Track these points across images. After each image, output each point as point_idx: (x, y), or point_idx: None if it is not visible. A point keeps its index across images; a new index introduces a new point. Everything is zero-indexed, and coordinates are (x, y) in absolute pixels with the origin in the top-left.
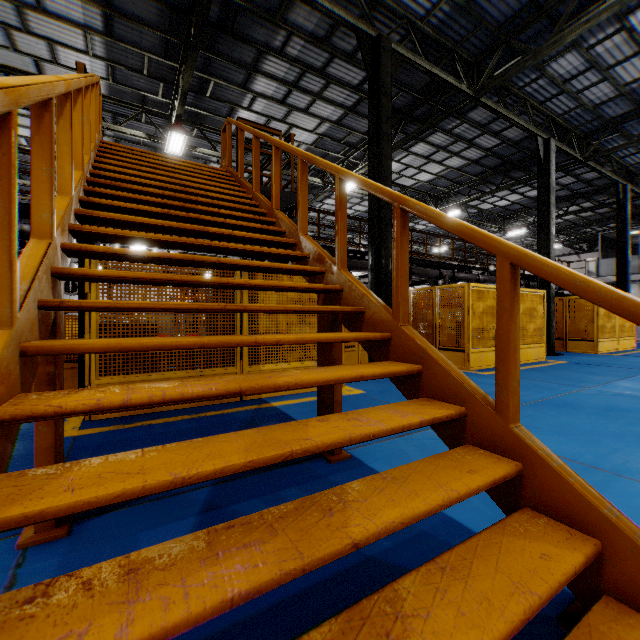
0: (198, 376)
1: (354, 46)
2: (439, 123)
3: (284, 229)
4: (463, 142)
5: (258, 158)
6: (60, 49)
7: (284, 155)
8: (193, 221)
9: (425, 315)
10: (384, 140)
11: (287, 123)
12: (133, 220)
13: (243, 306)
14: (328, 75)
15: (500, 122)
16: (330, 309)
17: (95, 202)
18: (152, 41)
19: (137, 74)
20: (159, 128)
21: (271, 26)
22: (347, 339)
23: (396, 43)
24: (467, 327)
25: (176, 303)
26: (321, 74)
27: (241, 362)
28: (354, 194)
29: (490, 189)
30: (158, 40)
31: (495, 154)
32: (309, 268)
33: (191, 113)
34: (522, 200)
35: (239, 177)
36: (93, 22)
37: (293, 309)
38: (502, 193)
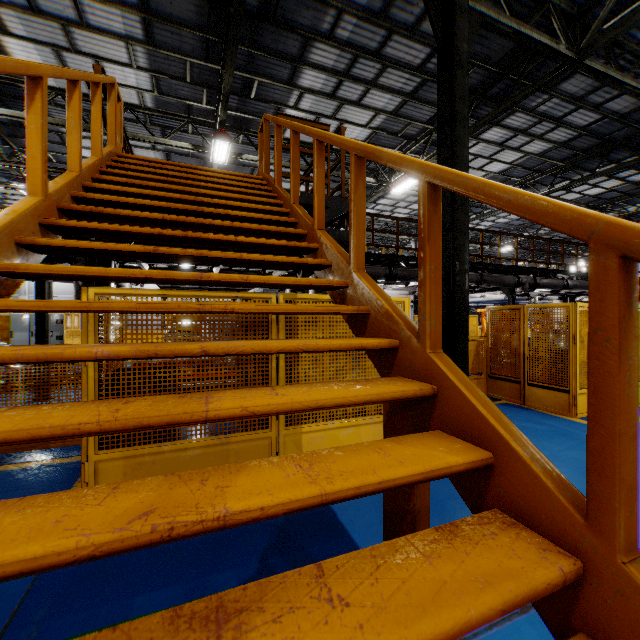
0: (222, 443)
1: (417, 16)
2: (523, 99)
3: (329, 261)
4: (549, 121)
5: (297, 159)
6: (106, 65)
7: (334, 155)
8: (195, 259)
9: (509, 340)
10: (459, 124)
11: (337, 119)
12: (86, 273)
13: (218, 518)
14: (384, 57)
15: (603, 91)
16: (422, 475)
17: (42, 244)
18: (192, 43)
19: (180, 82)
20: (205, 137)
21: (318, 6)
22: (484, 619)
23: (474, 1)
24: (572, 361)
25: (28, 555)
26: (376, 57)
27: (277, 423)
28: (411, 192)
29: (581, 176)
30: (198, 41)
31: (591, 133)
32: (370, 344)
33: (236, 118)
34: (621, 186)
35: (275, 185)
36: (133, 31)
37: (340, 495)
38: (595, 179)
